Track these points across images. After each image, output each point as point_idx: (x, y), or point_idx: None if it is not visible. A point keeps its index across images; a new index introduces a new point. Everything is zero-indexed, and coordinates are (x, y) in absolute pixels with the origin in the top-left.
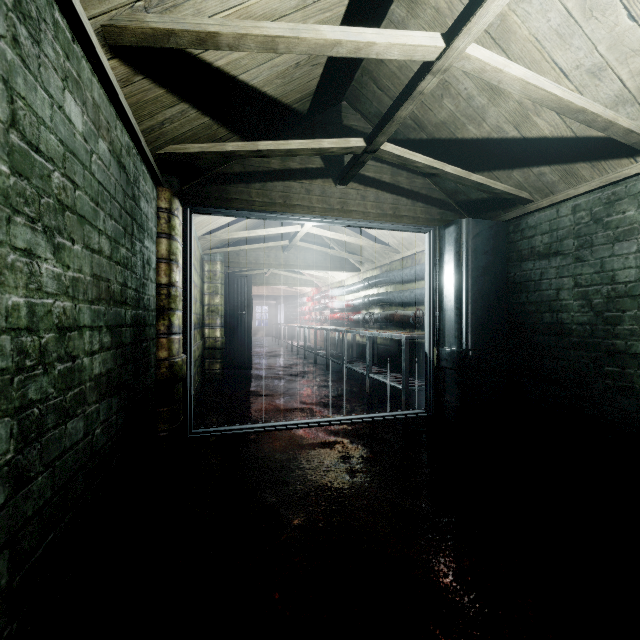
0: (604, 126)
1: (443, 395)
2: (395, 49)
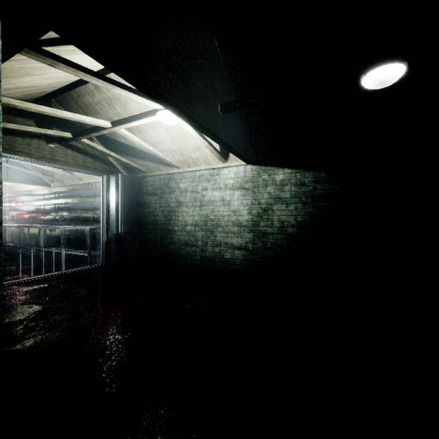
0: (163, 159)
1: (110, 255)
2: (93, 123)
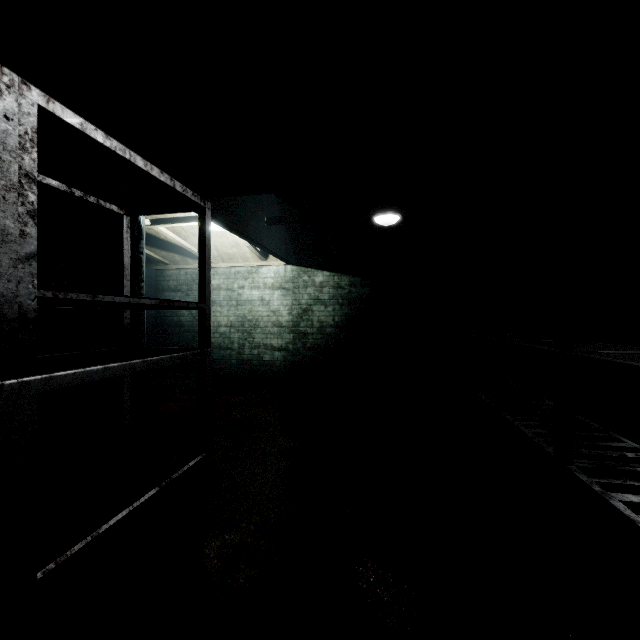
0: (196, 253)
1: None
2: None
